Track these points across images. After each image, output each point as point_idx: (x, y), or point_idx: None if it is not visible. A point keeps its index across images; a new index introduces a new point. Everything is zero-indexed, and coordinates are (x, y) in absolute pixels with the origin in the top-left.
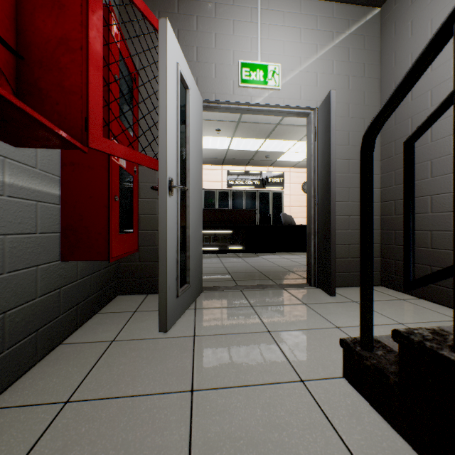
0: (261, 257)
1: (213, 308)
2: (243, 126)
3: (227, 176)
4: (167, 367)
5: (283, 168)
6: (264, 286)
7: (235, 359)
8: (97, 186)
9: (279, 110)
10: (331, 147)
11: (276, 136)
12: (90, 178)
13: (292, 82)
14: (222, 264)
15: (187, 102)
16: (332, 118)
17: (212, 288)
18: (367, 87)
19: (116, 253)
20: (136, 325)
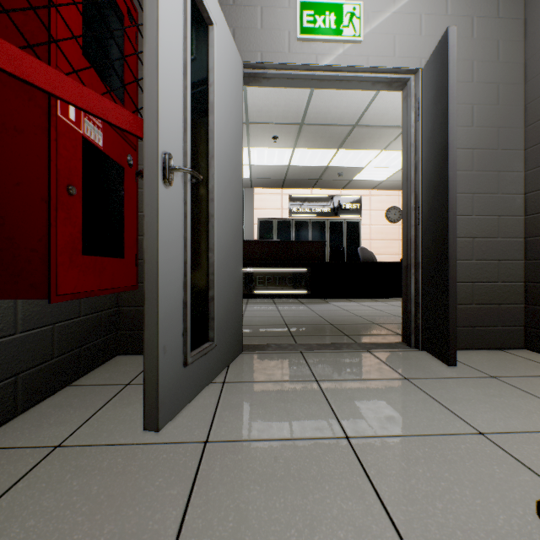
0: (333, 303)
1: (253, 382)
2: (308, 131)
3: (289, 202)
4: (123, 530)
5: (360, 191)
6: (336, 345)
7: (275, 514)
8: (30, 164)
9: (360, 76)
10: (449, 121)
11: (352, 144)
12: (17, 148)
13: (381, 31)
14: (278, 312)
15: (210, 47)
16: (450, 73)
17: (257, 348)
18: (503, 34)
19: (74, 287)
20: (116, 411)
